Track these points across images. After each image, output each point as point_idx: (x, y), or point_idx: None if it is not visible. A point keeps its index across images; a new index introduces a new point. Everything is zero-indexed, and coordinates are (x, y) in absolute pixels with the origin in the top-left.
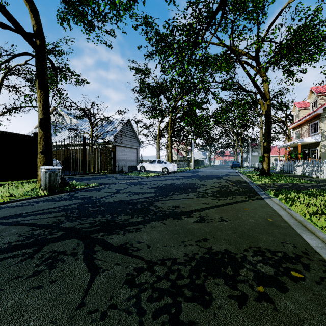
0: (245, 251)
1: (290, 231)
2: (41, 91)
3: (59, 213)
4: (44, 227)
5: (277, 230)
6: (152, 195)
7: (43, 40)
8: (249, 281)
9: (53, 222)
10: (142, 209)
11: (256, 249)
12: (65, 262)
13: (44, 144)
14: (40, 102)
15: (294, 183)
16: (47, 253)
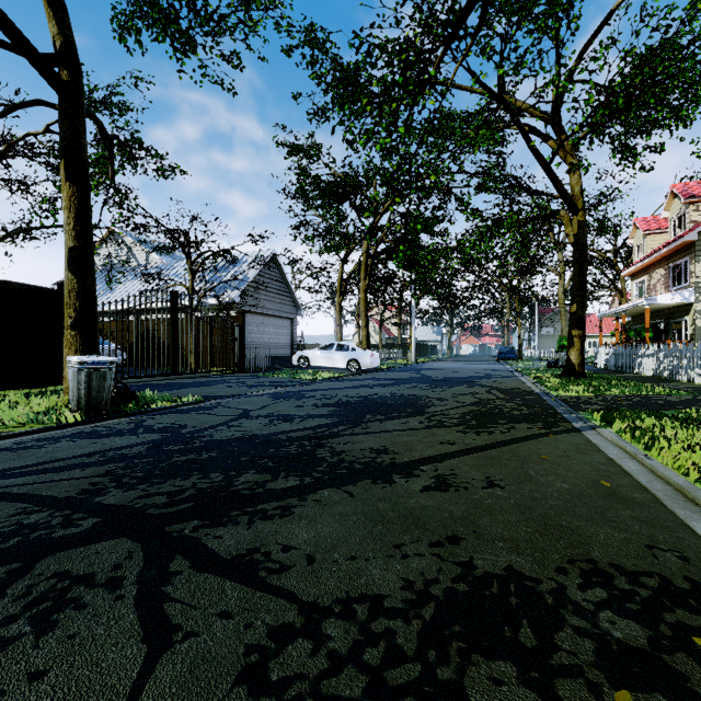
0: (561, 574)
1: (660, 514)
2: (72, 186)
3: (100, 468)
4: (54, 506)
5: (628, 512)
6: (323, 422)
7: (77, 71)
8: (586, 672)
9: (79, 492)
10: (300, 456)
11: (588, 566)
12: (86, 609)
13: (79, 306)
14: (69, 211)
15: (641, 394)
16: (42, 582)
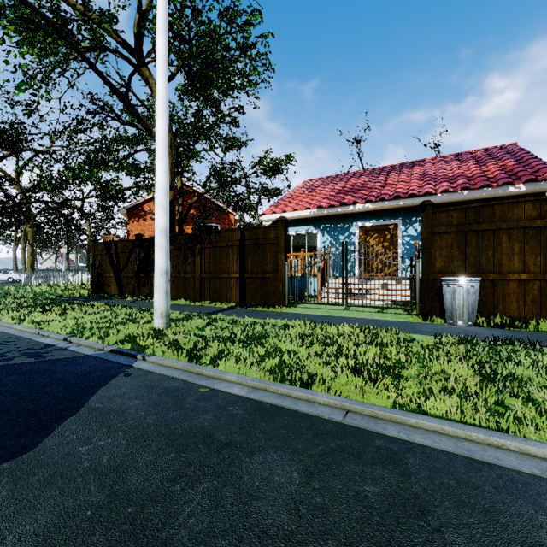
0: None
1: None
2: None
3: None
4: None
5: None
6: None
7: None
8: None
9: None
10: None
11: None
12: None
13: None
14: None
15: None
16: None
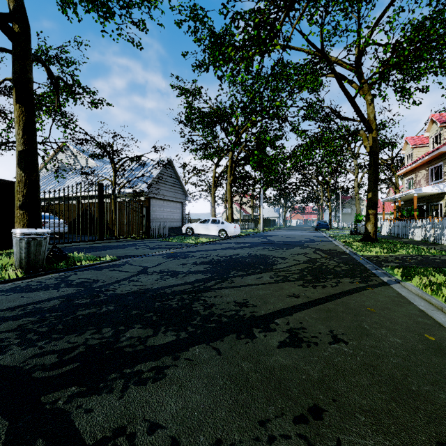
0: None
1: None
2: (21, 107)
3: (15, 322)
4: None
5: None
6: (199, 277)
7: (25, 25)
8: None
9: None
10: (179, 309)
11: None
12: None
13: (25, 193)
14: (19, 125)
15: (421, 254)
16: None
